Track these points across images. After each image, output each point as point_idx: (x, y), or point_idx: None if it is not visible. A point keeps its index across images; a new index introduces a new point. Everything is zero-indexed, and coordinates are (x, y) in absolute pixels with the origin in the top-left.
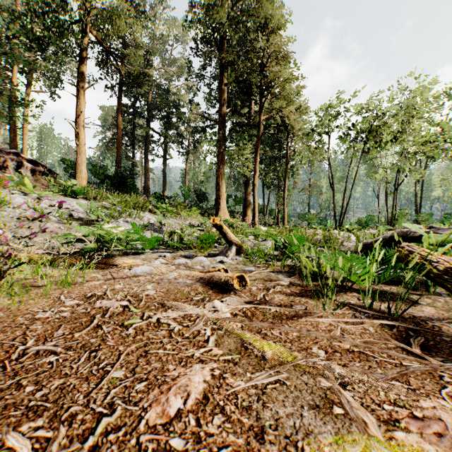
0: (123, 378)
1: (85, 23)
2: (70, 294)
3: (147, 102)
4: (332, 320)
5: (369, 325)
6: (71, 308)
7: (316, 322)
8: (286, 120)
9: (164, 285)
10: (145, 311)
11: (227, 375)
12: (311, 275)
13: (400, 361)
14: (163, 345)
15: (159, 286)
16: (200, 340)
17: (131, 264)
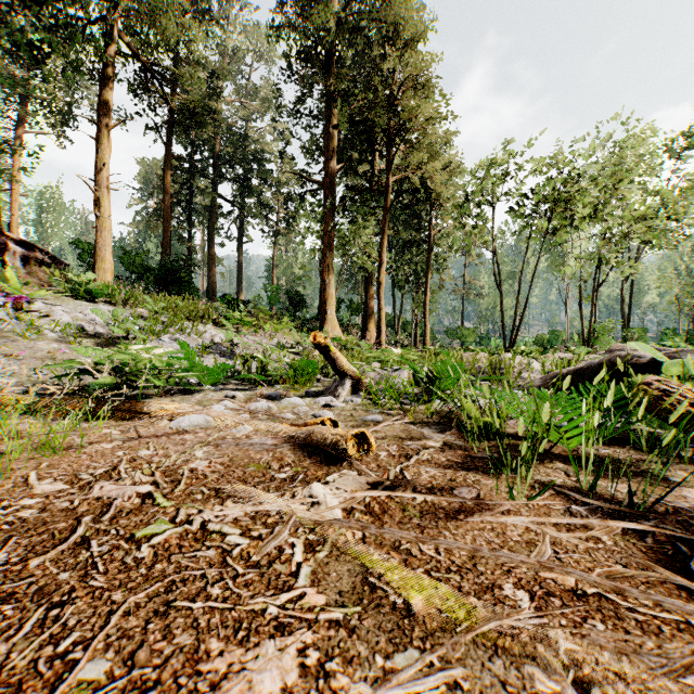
0: (103, 683)
1: (110, 23)
2: (51, 470)
3: (213, 152)
4: (532, 522)
5: (604, 533)
6: (44, 501)
7: (500, 524)
8: (429, 183)
9: (227, 450)
10: (182, 505)
11: (333, 664)
12: (478, 429)
13: (682, 618)
14: (205, 586)
15: (217, 451)
16: (282, 572)
17: (175, 411)
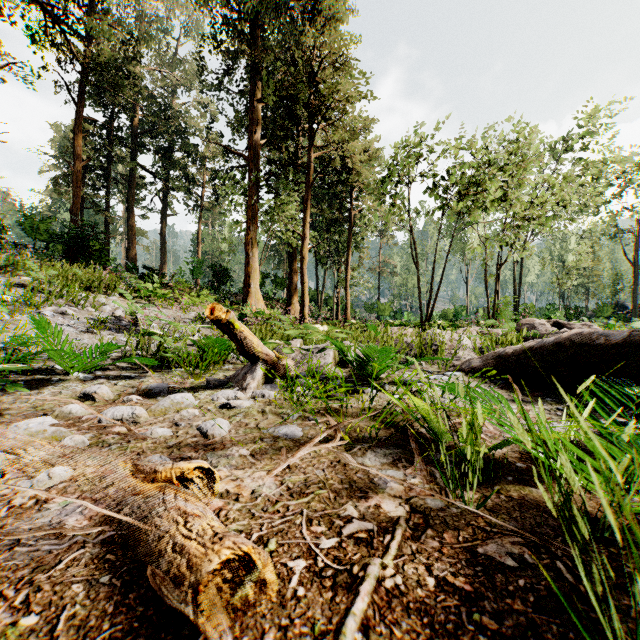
0: None
1: None
2: None
3: (133, 120)
4: None
5: None
6: None
7: None
8: (350, 163)
9: None
10: None
11: None
12: (449, 455)
13: None
14: None
15: None
16: None
17: None
